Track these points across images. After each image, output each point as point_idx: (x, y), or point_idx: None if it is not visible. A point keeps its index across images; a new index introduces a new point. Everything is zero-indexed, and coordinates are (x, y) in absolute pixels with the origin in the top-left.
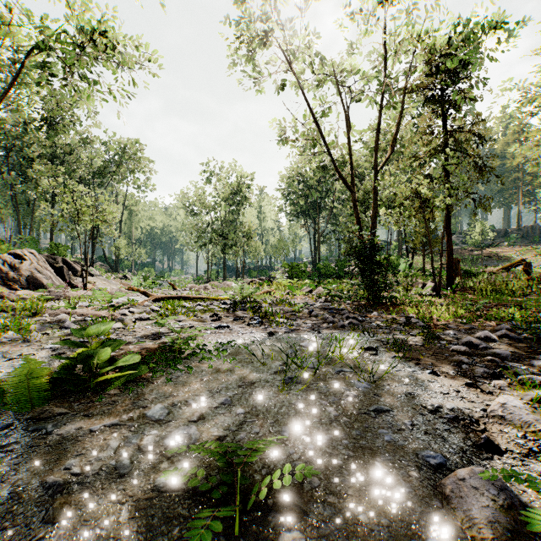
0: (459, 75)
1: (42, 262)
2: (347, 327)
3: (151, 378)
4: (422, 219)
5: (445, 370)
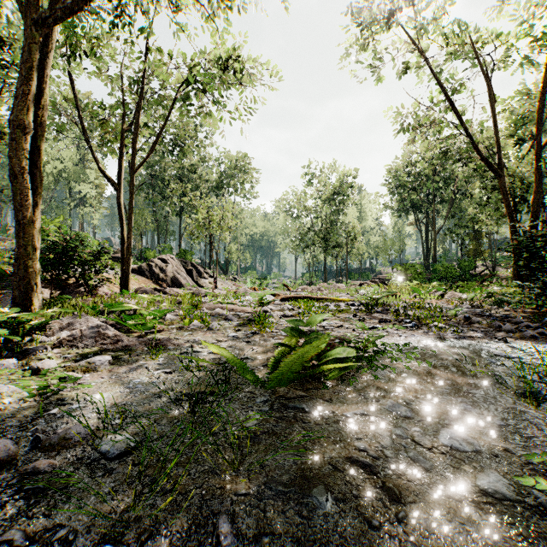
0: None
1: (179, 265)
2: (538, 338)
3: (360, 372)
4: None
5: None
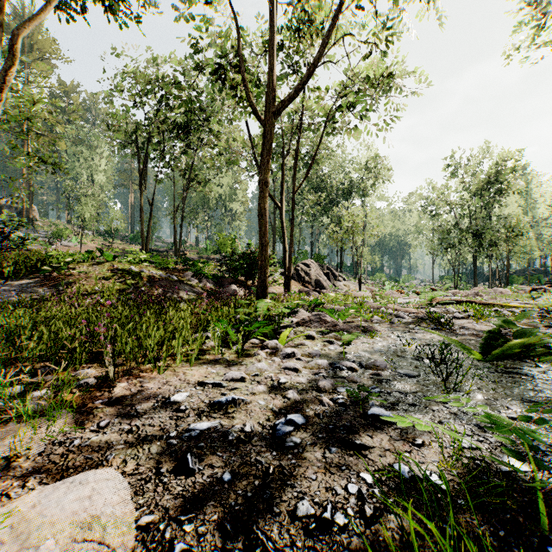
0: None
1: (318, 269)
2: None
3: None
4: None
5: None
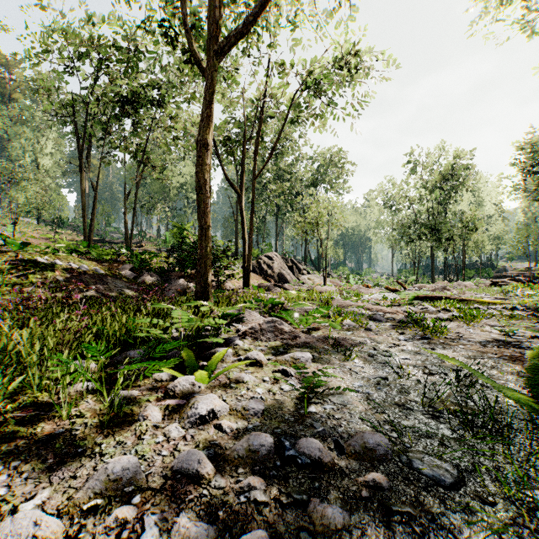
0: None
1: (281, 262)
2: None
3: None
4: None
5: None
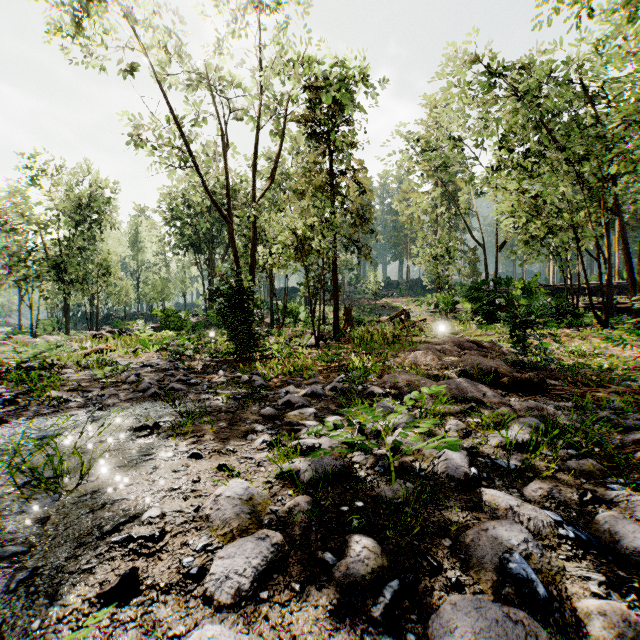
0: (341, 115)
1: None
2: (161, 395)
3: None
4: (304, 262)
5: (221, 447)
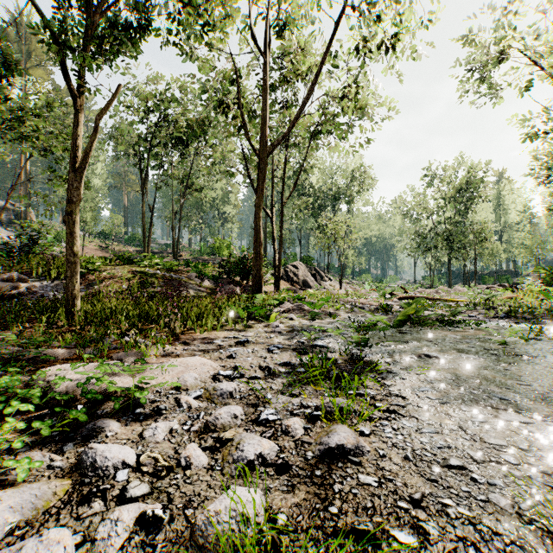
0: None
1: (306, 270)
2: None
3: (441, 327)
4: None
5: None
